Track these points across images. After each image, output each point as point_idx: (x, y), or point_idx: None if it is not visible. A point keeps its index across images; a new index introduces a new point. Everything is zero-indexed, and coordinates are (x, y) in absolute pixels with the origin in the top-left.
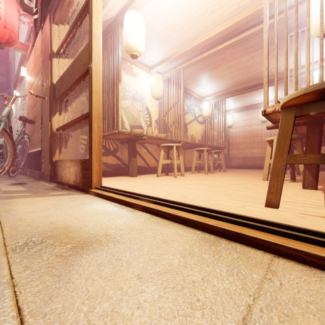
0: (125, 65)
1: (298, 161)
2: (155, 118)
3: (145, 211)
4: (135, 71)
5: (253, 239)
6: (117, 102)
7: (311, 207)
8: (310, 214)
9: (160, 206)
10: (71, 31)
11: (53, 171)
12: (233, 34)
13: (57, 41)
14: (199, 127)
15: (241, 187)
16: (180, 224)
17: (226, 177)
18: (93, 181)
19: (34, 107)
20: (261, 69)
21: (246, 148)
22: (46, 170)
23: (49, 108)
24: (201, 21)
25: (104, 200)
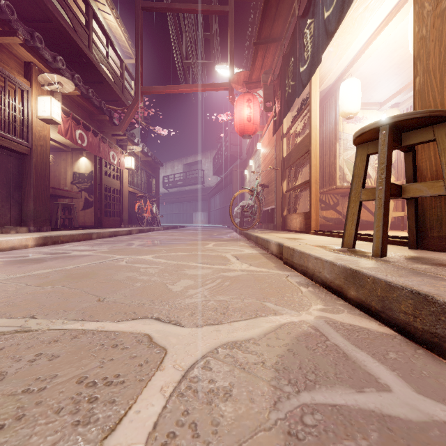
0: None
1: None
2: None
3: (340, 237)
4: (360, 116)
5: None
6: (334, 160)
7: None
8: None
9: None
10: (297, 120)
11: (283, 223)
12: None
13: (286, 125)
14: None
15: None
16: None
17: None
18: (312, 226)
19: (268, 175)
20: None
21: None
22: (278, 222)
23: (280, 176)
24: None
25: (318, 236)
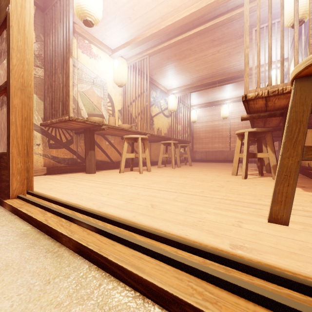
0: (81, 43)
1: None
2: (118, 107)
3: (79, 252)
4: (95, 52)
5: None
6: (67, 81)
7: None
8: None
9: (108, 243)
10: None
11: None
12: (201, 21)
13: None
14: (165, 120)
15: (216, 185)
16: (145, 300)
17: (195, 172)
18: (13, 185)
19: None
20: (225, 65)
21: (208, 142)
22: None
23: None
24: None
25: (19, 222)
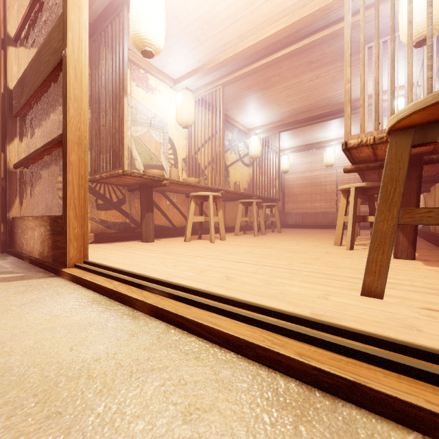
0: (136, 73)
1: (418, 219)
2: (182, 155)
3: (155, 315)
4: (153, 84)
5: (391, 402)
6: (121, 126)
7: (429, 294)
8: (437, 308)
9: (184, 306)
10: None
11: (8, 235)
12: (293, 39)
13: (17, 20)
14: (245, 170)
15: (310, 257)
16: (221, 349)
17: (284, 241)
18: (70, 253)
19: None
20: (327, 93)
21: (305, 200)
22: None
23: (0, 130)
24: (250, 14)
25: (84, 291)
